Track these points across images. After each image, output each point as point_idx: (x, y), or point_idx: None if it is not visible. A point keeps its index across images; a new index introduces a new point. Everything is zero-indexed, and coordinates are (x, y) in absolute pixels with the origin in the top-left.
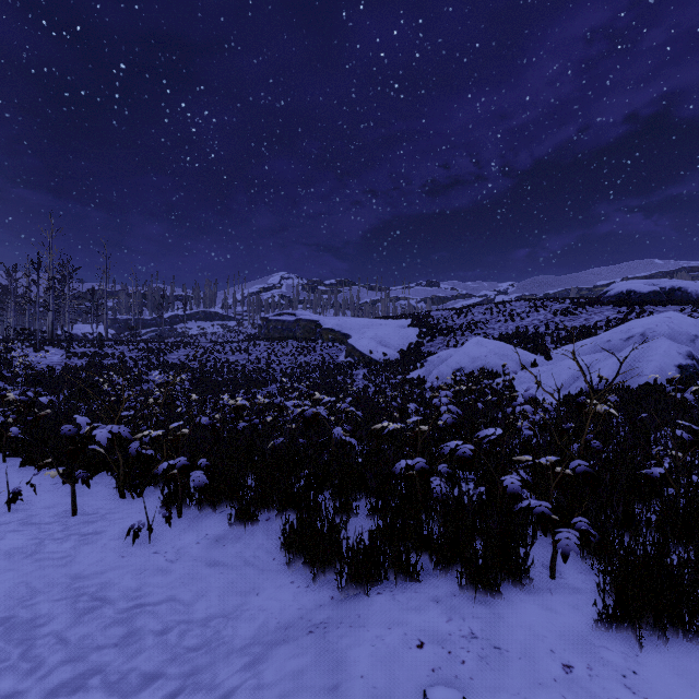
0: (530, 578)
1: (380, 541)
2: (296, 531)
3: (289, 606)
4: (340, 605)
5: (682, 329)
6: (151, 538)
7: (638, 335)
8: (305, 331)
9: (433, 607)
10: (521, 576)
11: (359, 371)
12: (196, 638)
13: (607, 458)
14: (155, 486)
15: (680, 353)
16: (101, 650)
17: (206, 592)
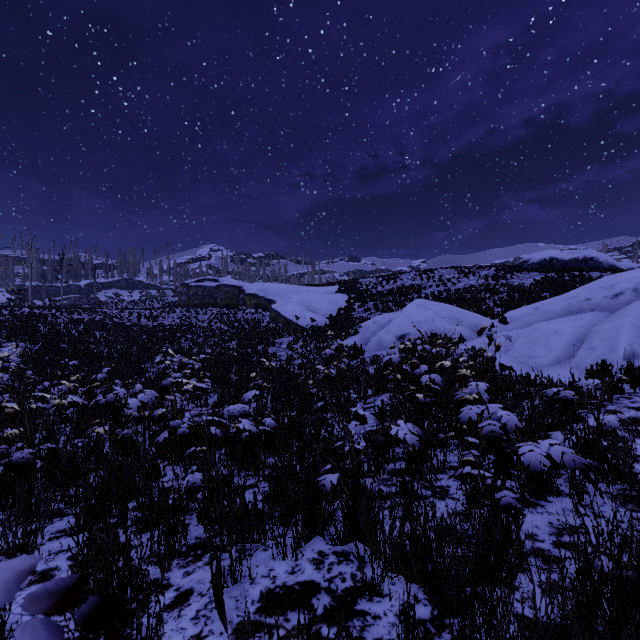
0: None
1: None
2: None
3: None
4: None
5: None
6: None
7: (630, 291)
8: (227, 297)
9: None
10: None
11: (284, 340)
12: None
13: None
14: None
15: None
16: None
17: None
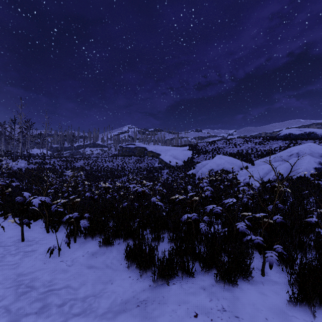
0: (251, 276)
1: (174, 255)
2: (132, 250)
3: (128, 290)
4: (153, 290)
5: (316, 151)
6: (60, 254)
7: (295, 154)
8: (139, 152)
9: (202, 293)
10: (247, 275)
11: (165, 171)
12: (78, 308)
13: (286, 212)
14: (64, 226)
15: (315, 162)
16: (27, 316)
17: (86, 282)
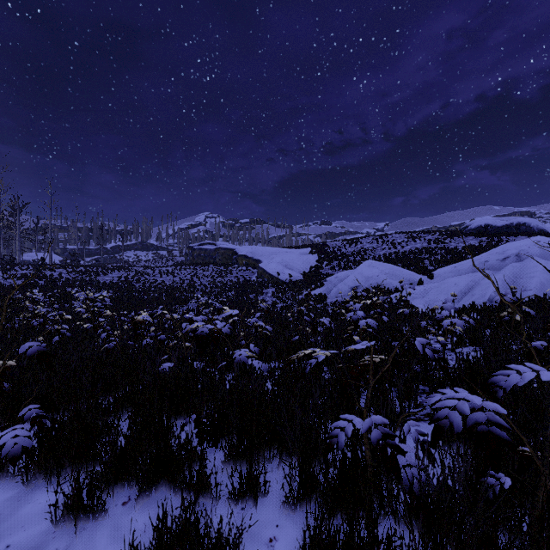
0: None
1: None
2: None
3: None
4: None
5: None
6: None
7: (513, 256)
8: (223, 258)
9: None
10: None
11: (269, 290)
12: None
13: None
14: None
15: None
16: None
17: None
